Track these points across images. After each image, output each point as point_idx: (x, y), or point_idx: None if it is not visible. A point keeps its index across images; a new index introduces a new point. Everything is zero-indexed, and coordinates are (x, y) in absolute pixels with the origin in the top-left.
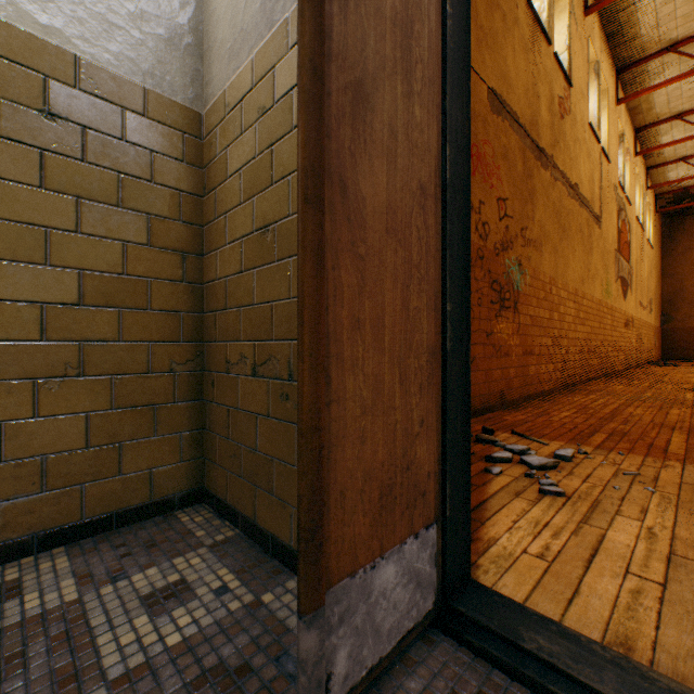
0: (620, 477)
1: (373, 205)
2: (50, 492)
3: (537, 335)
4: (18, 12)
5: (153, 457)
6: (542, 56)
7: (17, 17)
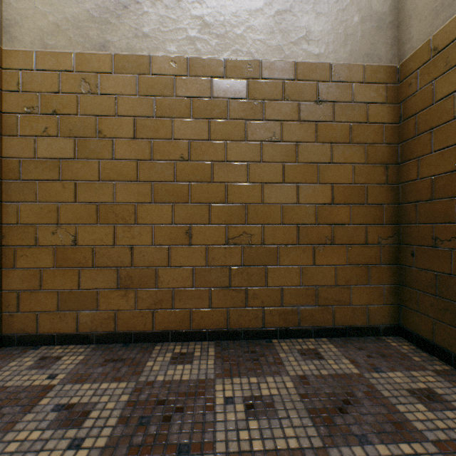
0: None
1: None
2: (318, 306)
3: None
4: (306, 54)
5: (367, 297)
6: None
7: (306, 57)
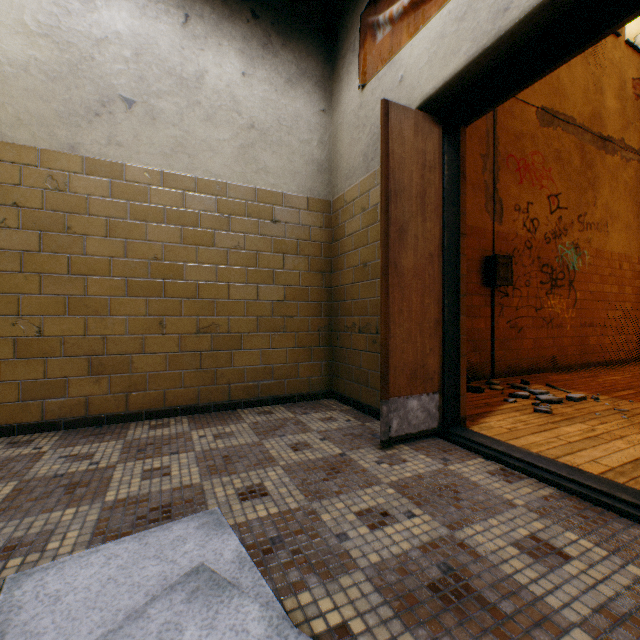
0: (609, 411)
1: (407, 268)
2: (275, 381)
3: (600, 309)
4: (265, 182)
5: (311, 372)
6: (608, 51)
7: (265, 185)
